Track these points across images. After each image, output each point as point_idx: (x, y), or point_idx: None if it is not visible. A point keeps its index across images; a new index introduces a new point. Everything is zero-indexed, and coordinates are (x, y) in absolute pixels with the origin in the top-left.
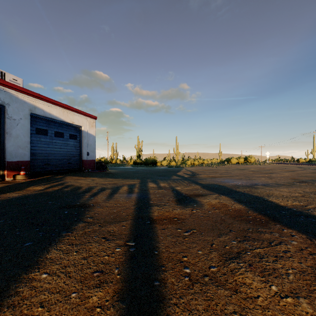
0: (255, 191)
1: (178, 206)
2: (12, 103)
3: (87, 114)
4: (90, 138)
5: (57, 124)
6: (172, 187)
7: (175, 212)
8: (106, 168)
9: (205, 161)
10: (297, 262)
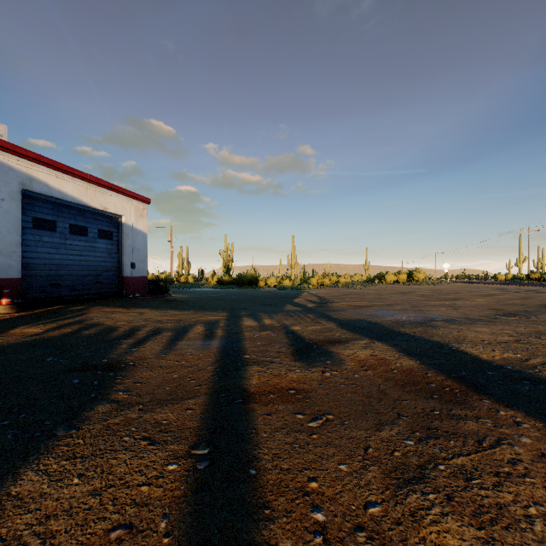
0: (434, 333)
1: (298, 363)
2: None
3: (132, 193)
4: (137, 237)
5: (75, 211)
6: (285, 326)
7: (291, 376)
8: (168, 291)
9: (342, 279)
10: (543, 487)
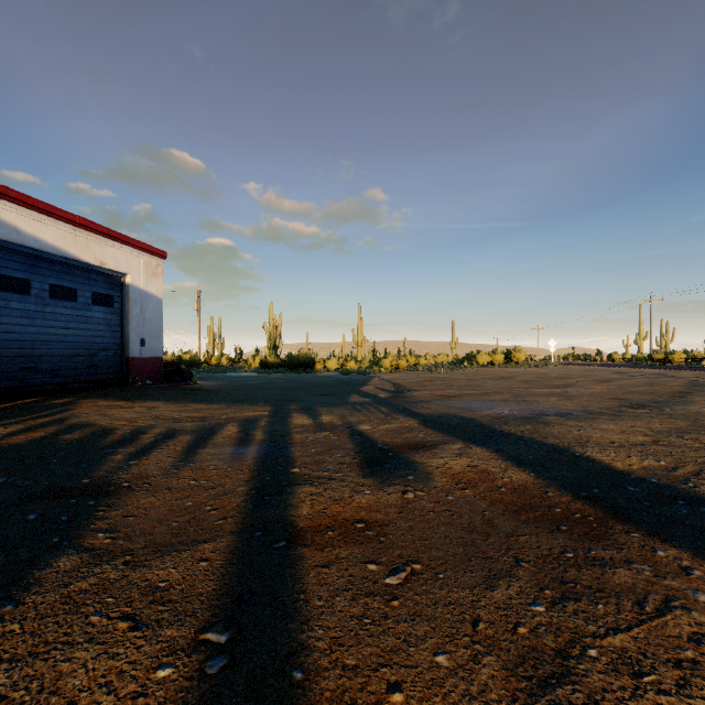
0: (547, 433)
1: (368, 480)
2: None
3: (141, 244)
4: (148, 304)
5: (58, 267)
6: (349, 425)
7: (358, 500)
8: (192, 376)
9: (422, 360)
10: None
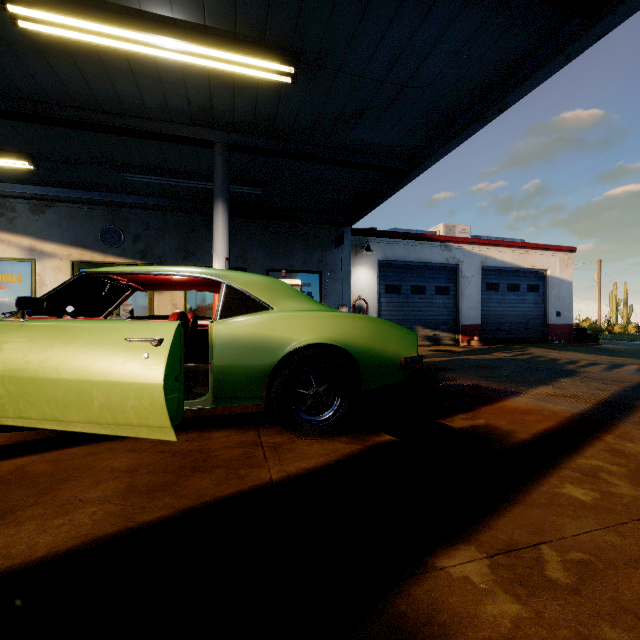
0: None
1: None
2: (465, 259)
3: (557, 247)
4: (561, 287)
5: (510, 273)
6: None
7: None
8: (597, 340)
9: None
10: None
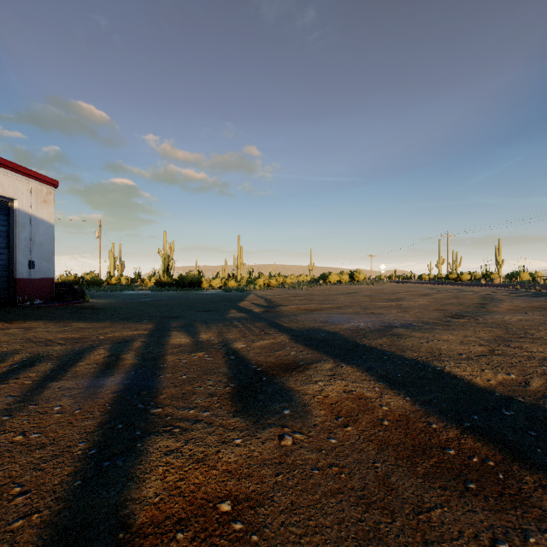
0: (403, 346)
1: (239, 421)
2: None
3: (30, 172)
4: (38, 228)
5: None
6: (225, 342)
7: (225, 459)
8: (84, 295)
9: (288, 279)
10: None
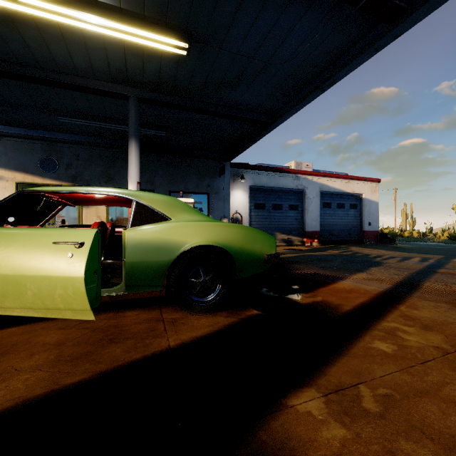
0: None
1: None
2: (309, 186)
3: (368, 179)
4: (371, 206)
5: (338, 196)
6: None
7: None
8: (394, 241)
9: None
10: None
